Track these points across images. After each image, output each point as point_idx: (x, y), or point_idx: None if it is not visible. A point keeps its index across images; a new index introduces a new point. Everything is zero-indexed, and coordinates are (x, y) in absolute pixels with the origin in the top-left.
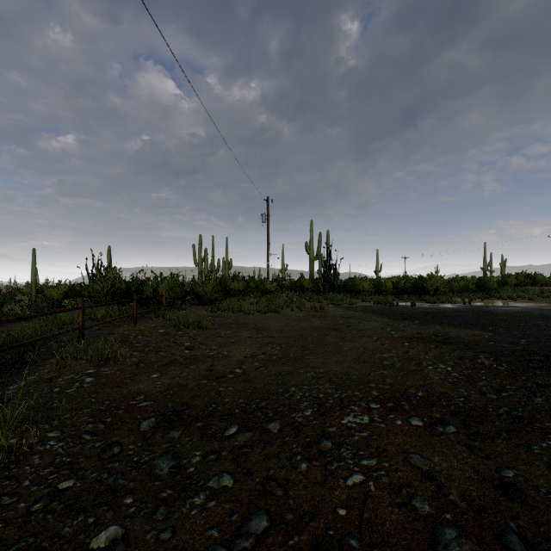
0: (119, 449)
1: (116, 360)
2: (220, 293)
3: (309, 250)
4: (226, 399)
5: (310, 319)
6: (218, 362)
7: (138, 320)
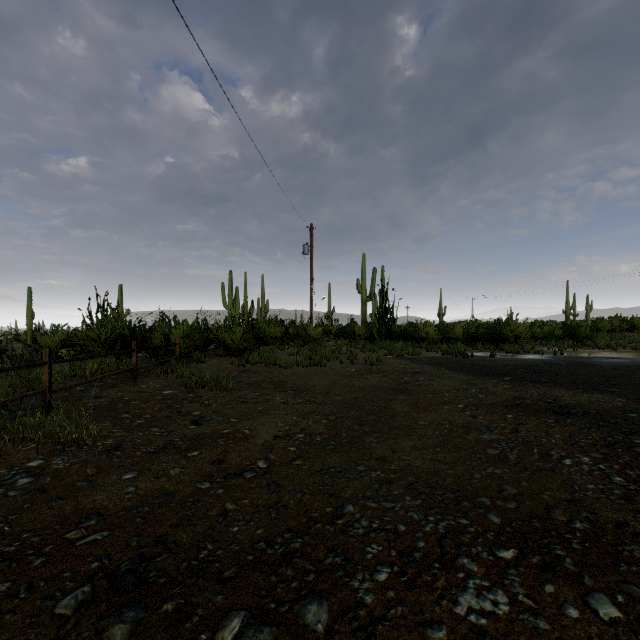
0: None
1: (83, 442)
2: (252, 341)
3: (361, 288)
4: (235, 527)
5: (365, 375)
6: (233, 448)
7: (140, 377)
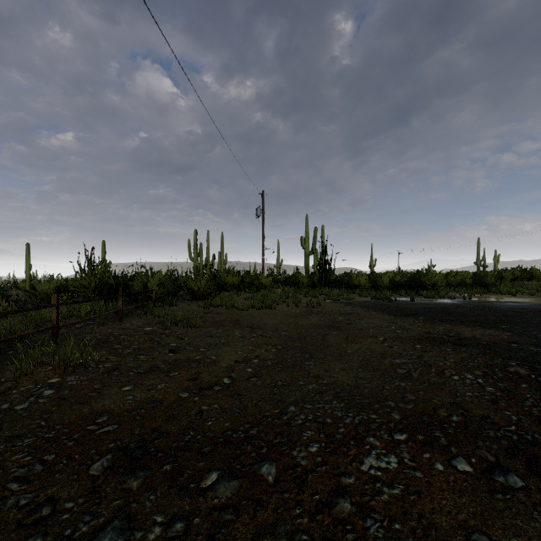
0: (50, 511)
1: (88, 366)
2: (214, 288)
3: (304, 244)
4: (209, 422)
5: (307, 316)
6: (204, 369)
7: (125, 317)
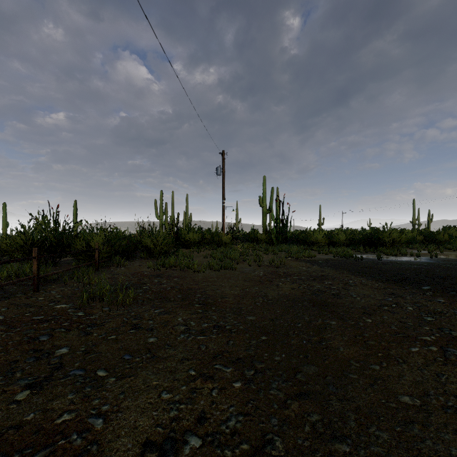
0: None
1: None
2: (171, 245)
3: (262, 203)
4: None
5: (274, 281)
6: None
7: (50, 284)
